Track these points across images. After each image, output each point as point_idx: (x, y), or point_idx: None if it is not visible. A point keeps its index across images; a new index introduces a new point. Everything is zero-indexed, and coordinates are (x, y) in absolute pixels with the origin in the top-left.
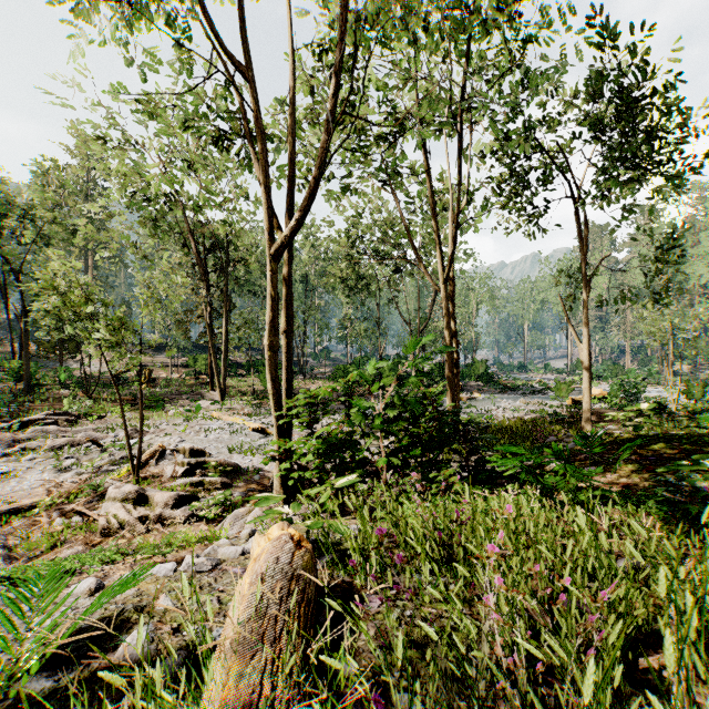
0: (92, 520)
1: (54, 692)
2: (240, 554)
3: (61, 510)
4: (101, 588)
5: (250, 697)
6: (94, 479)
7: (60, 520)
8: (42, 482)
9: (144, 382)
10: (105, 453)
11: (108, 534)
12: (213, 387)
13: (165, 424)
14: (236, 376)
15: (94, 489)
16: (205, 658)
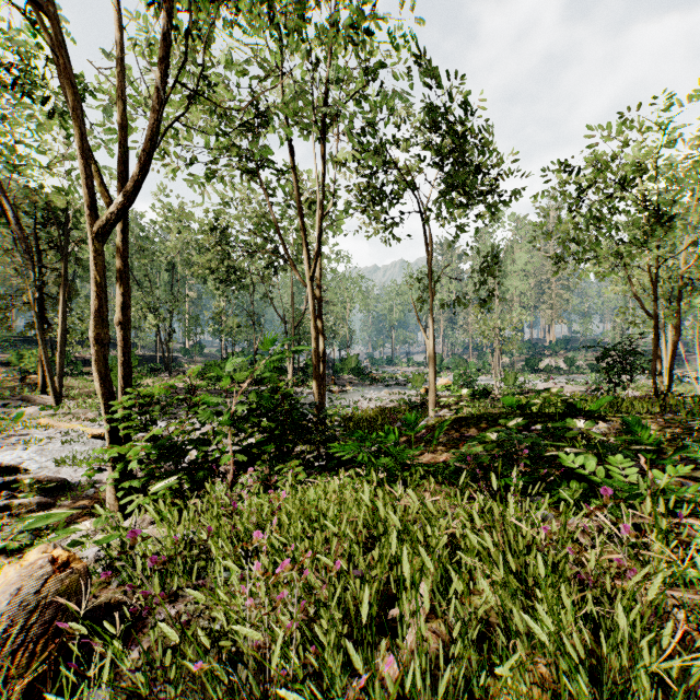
0: None
1: None
2: None
3: None
4: None
5: None
6: None
7: None
8: None
9: None
10: None
11: None
12: (45, 388)
13: None
14: (81, 374)
15: None
16: None
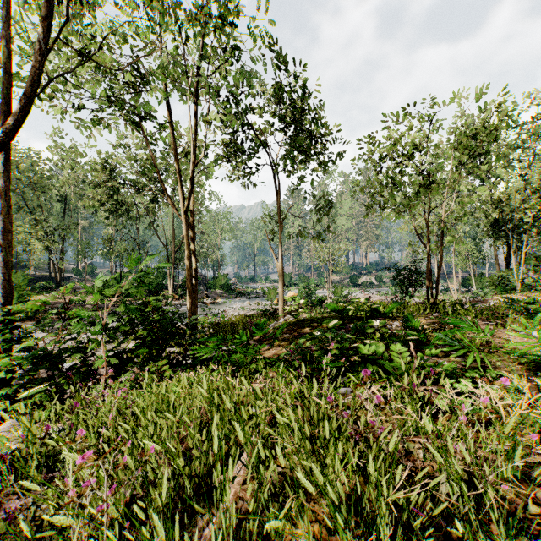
0: None
1: None
2: None
3: None
4: None
5: None
6: None
7: None
8: None
9: None
10: None
11: None
12: None
13: None
14: None
15: None
16: None
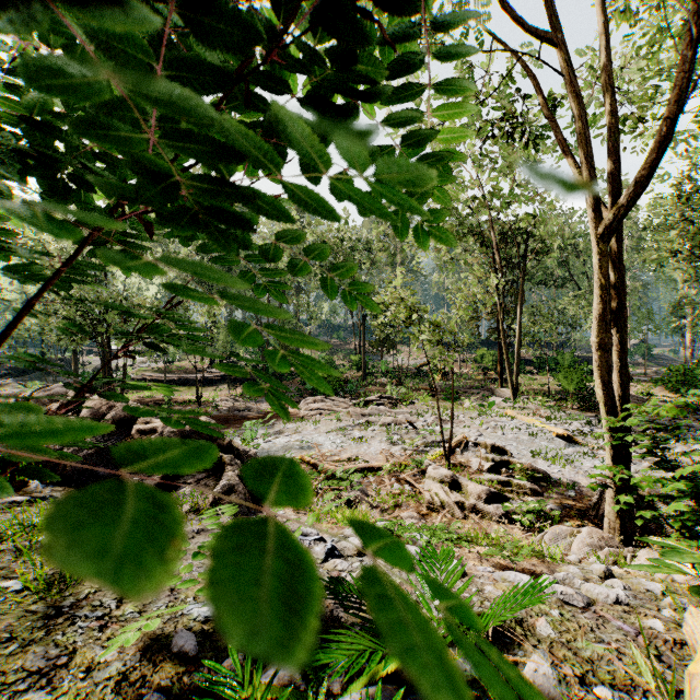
0: (418, 491)
1: (476, 682)
2: (614, 601)
3: (396, 476)
4: (465, 574)
5: None
6: (415, 456)
7: (396, 484)
8: (381, 450)
9: (439, 375)
10: (421, 435)
11: (431, 508)
12: (502, 383)
13: (462, 416)
14: (524, 373)
15: (417, 465)
16: None
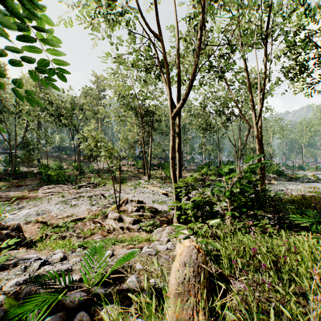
0: (103, 226)
1: (105, 295)
2: (166, 249)
3: (93, 220)
4: (113, 255)
5: (185, 318)
6: (103, 209)
7: (93, 224)
8: (86, 209)
9: (118, 172)
10: (107, 200)
11: (109, 232)
12: (144, 174)
13: (127, 189)
14: (153, 169)
15: (103, 213)
16: (161, 295)
